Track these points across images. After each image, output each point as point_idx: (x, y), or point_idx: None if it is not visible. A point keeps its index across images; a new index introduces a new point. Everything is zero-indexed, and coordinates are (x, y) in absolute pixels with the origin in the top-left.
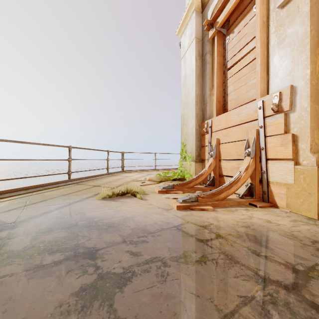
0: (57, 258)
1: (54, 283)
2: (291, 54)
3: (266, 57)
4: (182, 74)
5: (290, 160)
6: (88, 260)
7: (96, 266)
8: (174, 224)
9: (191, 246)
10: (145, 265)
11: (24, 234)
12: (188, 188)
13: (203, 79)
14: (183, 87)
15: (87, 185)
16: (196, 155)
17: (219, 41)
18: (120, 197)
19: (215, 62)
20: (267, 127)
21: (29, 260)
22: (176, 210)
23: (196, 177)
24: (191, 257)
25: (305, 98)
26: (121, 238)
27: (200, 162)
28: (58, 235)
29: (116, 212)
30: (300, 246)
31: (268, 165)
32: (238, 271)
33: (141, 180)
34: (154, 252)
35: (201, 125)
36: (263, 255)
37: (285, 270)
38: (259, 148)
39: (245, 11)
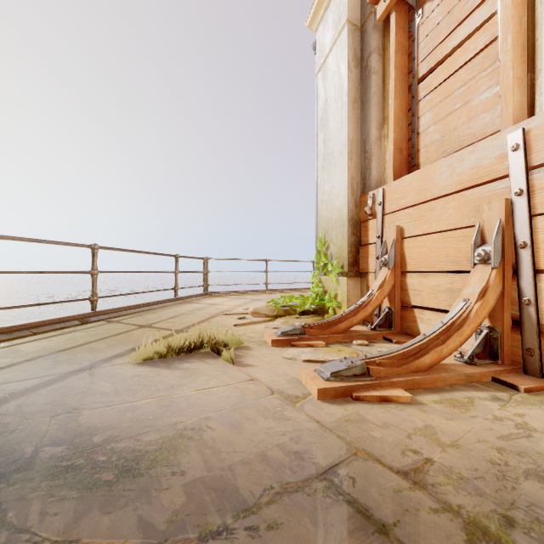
0: None
1: None
2: None
3: (525, 31)
4: (319, 102)
5: None
6: None
7: None
8: (318, 459)
9: None
10: None
11: None
12: (335, 334)
13: (363, 107)
14: (321, 128)
15: (127, 325)
16: (350, 263)
17: (400, 22)
18: (185, 355)
19: (391, 66)
20: (539, 193)
21: None
22: (317, 401)
23: (353, 310)
24: None
25: None
26: None
27: (356, 277)
28: None
29: (163, 408)
30: None
31: (540, 284)
32: None
33: (238, 312)
34: None
35: (358, 202)
36: None
37: None
38: (514, 244)
39: None
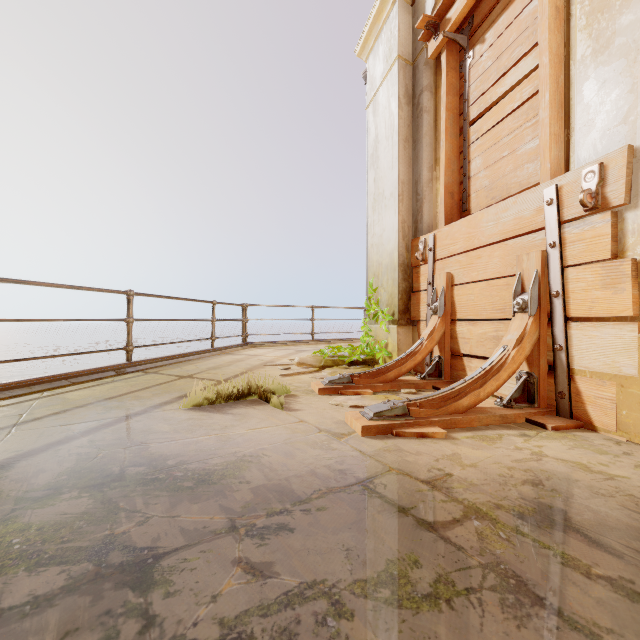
0: (44, 587)
1: None
2: (630, 74)
3: (562, 88)
4: (370, 137)
5: (628, 321)
6: (129, 594)
7: (148, 615)
8: (358, 474)
9: (406, 545)
10: (284, 613)
11: None
12: (384, 383)
13: (414, 146)
14: (371, 166)
15: (167, 375)
16: (401, 311)
17: (451, 62)
18: (234, 402)
19: (442, 107)
20: (569, 246)
21: None
22: (361, 437)
23: (402, 359)
24: (409, 584)
25: None
26: (226, 518)
27: (408, 325)
28: (69, 508)
29: (222, 442)
30: None
31: (570, 332)
32: (546, 635)
33: (283, 363)
34: (308, 566)
35: (410, 247)
36: (602, 577)
37: None
38: (549, 293)
39: None
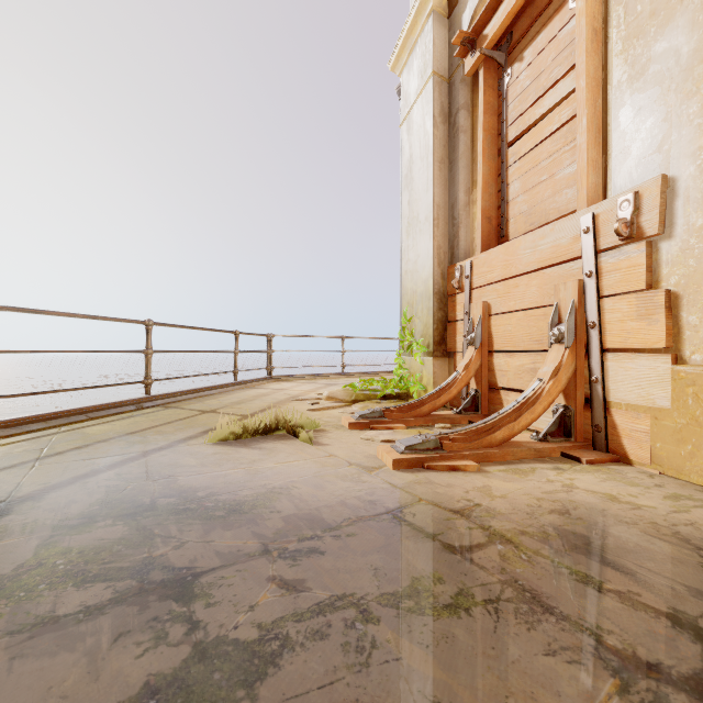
0: (93, 599)
1: (77, 673)
2: (664, 102)
3: (600, 113)
4: (404, 157)
5: (662, 353)
6: (173, 605)
7: (192, 620)
8: (388, 504)
9: (431, 566)
10: (316, 619)
11: (24, 532)
12: (417, 417)
13: (451, 167)
14: (405, 187)
15: (188, 410)
16: (436, 342)
17: (489, 80)
18: (261, 437)
19: (480, 128)
20: (605, 276)
21: (22, 605)
22: (392, 470)
23: (437, 392)
24: (432, 596)
25: (699, 205)
26: (259, 542)
27: (444, 357)
28: (106, 534)
29: (251, 475)
30: (700, 566)
31: (606, 363)
32: (553, 635)
33: (311, 397)
34: (338, 582)
35: (446, 274)
36: (612, 591)
37: (674, 634)
38: (586, 324)
39: (551, 9)
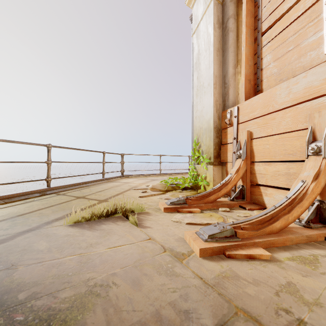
0: None
1: None
2: None
3: None
4: (194, 52)
5: None
6: None
7: None
8: (205, 320)
9: None
10: None
11: None
12: (207, 203)
13: (223, 54)
14: (195, 69)
15: (69, 196)
16: (215, 156)
17: None
18: (104, 219)
19: (243, 25)
20: None
21: None
22: (199, 258)
23: (218, 187)
24: None
25: None
26: None
27: (219, 165)
28: None
29: (81, 264)
30: None
31: None
32: None
33: (142, 188)
34: None
35: (220, 116)
36: None
37: None
38: None
39: None
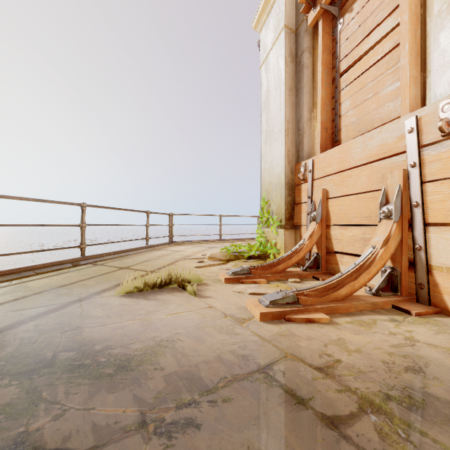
0: None
1: None
2: None
3: (419, 40)
4: (263, 89)
5: None
6: None
7: None
8: (259, 360)
9: (310, 448)
10: None
11: None
12: (275, 274)
13: (297, 94)
14: (264, 110)
15: (110, 267)
16: (286, 218)
17: (326, 28)
18: (158, 290)
19: (319, 63)
20: (427, 165)
21: None
22: (259, 322)
23: (289, 255)
24: None
25: None
26: (138, 410)
27: (292, 229)
28: None
29: (144, 327)
30: None
31: (428, 235)
32: None
33: (198, 257)
34: None
35: (293, 170)
36: None
37: None
38: (410, 204)
39: None
